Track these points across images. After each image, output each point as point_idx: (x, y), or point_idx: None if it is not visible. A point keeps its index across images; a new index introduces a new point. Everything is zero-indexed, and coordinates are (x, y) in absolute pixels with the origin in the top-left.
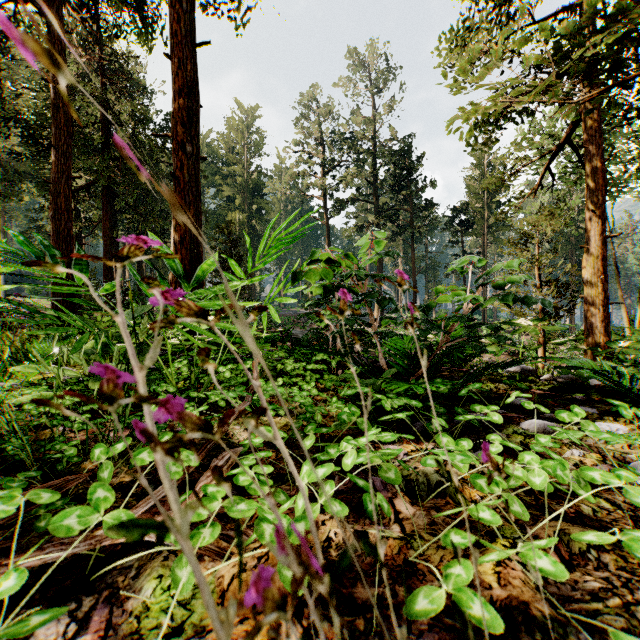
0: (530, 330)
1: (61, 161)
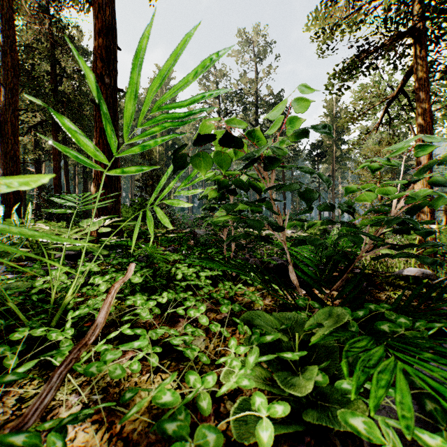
0: None
1: (9, 96)
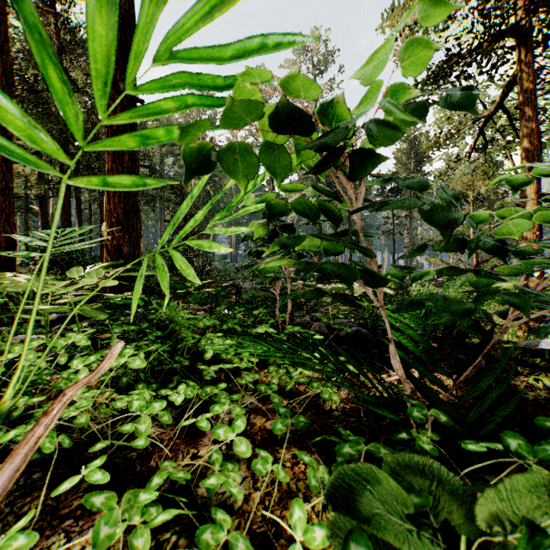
0: None
1: None
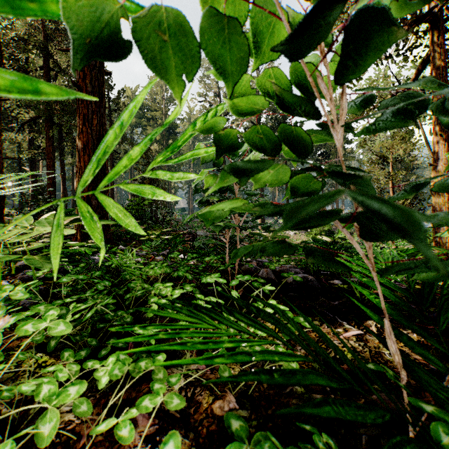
0: None
1: None
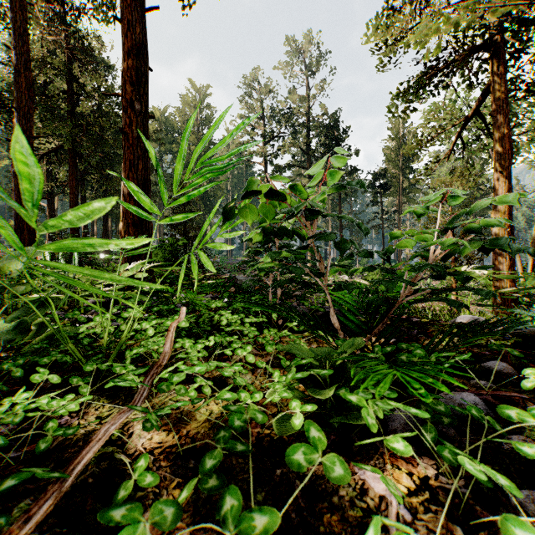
0: (479, 279)
1: (23, 121)
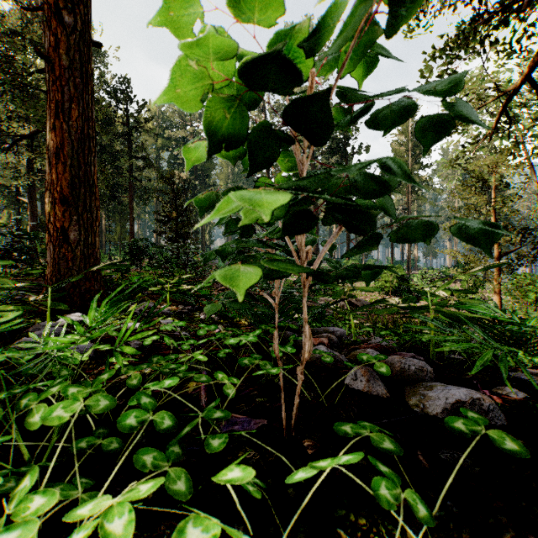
0: None
1: None
